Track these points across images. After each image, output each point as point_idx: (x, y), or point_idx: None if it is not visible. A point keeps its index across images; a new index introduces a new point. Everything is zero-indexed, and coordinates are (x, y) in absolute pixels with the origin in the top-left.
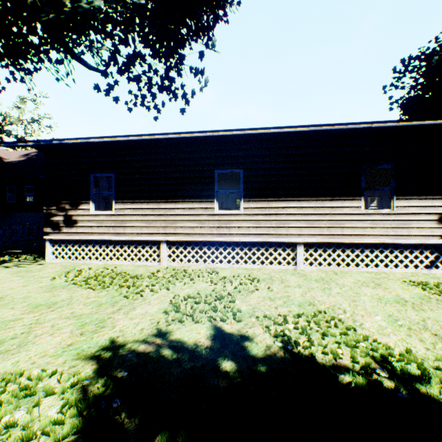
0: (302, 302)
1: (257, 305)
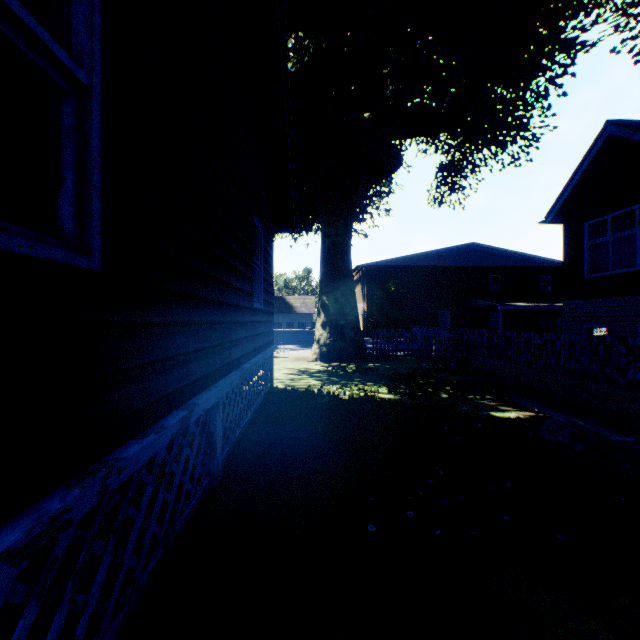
0: None
1: None
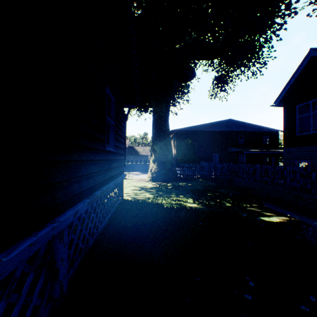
0: None
1: None
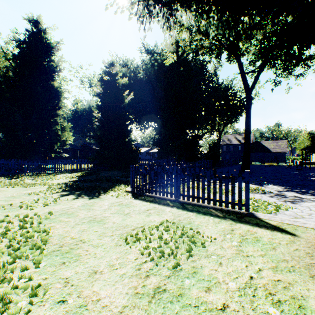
0: (11, 197)
1: (25, 199)
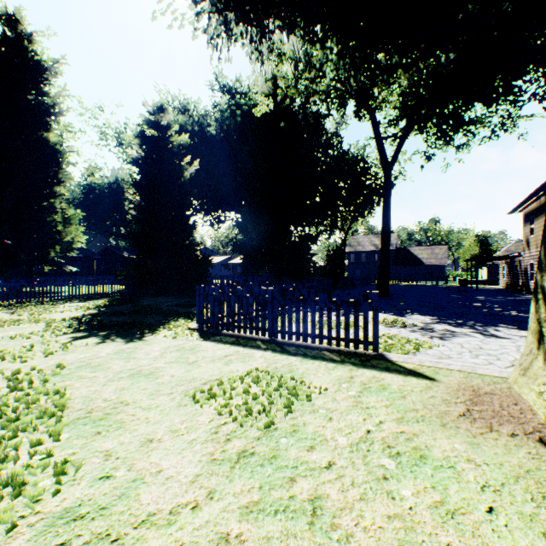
0: None
1: (7, 346)
